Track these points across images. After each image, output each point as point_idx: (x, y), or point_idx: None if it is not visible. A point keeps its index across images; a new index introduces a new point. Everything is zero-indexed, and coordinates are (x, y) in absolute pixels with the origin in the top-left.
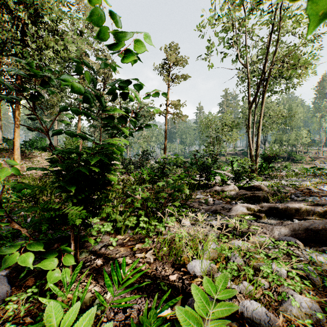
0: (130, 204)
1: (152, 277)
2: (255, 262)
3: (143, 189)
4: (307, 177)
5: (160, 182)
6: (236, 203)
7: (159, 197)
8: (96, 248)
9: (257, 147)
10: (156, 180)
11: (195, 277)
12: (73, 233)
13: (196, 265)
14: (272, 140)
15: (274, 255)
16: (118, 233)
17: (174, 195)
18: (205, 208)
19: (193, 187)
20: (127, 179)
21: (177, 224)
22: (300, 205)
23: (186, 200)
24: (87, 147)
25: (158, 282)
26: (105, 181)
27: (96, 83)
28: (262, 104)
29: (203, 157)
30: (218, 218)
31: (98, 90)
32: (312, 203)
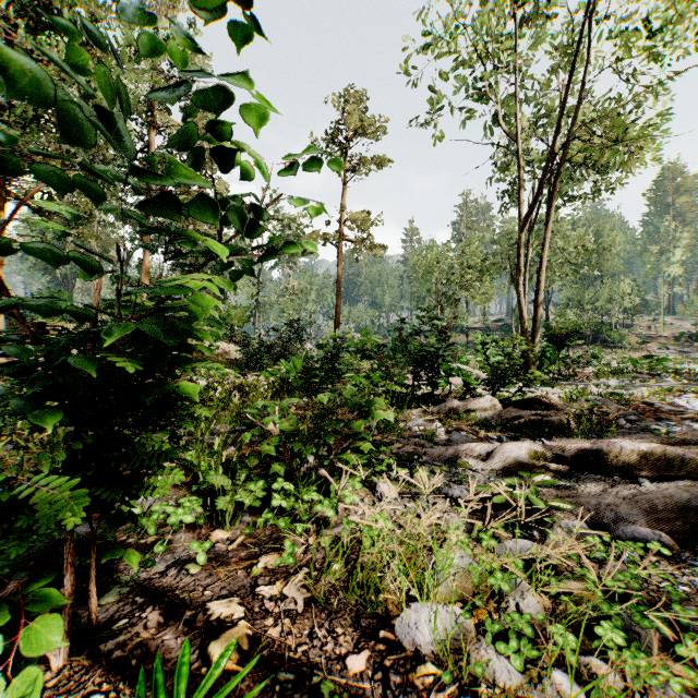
0: (253, 444)
1: (299, 663)
2: (572, 606)
3: (283, 409)
4: (638, 378)
5: (326, 390)
6: (500, 439)
7: (321, 430)
8: (153, 569)
9: (535, 313)
10: (317, 385)
11: (418, 661)
12: (69, 545)
13: (421, 622)
14: (562, 301)
15: (620, 584)
16: (217, 524)
17: (359, 425)
18: (430, 453)
19: (401, 401)
20: (250, 383)
21: (365, 494)
22: (650, 445)
23: (385, 434)
24: (122, 301)
25: (314, 681)
26: (168, 395)
27: (127, 100)
28: (546, 222)
29: (423, 334)
30: (472, 485)
31: (189, 186)
32: (672, 437)
